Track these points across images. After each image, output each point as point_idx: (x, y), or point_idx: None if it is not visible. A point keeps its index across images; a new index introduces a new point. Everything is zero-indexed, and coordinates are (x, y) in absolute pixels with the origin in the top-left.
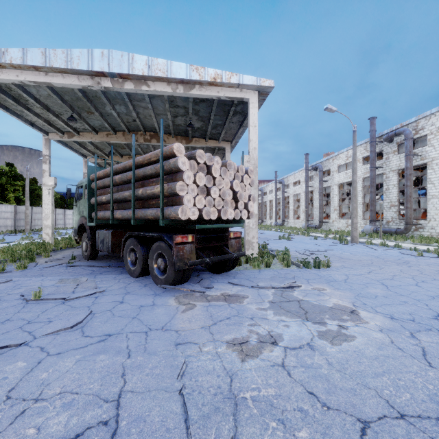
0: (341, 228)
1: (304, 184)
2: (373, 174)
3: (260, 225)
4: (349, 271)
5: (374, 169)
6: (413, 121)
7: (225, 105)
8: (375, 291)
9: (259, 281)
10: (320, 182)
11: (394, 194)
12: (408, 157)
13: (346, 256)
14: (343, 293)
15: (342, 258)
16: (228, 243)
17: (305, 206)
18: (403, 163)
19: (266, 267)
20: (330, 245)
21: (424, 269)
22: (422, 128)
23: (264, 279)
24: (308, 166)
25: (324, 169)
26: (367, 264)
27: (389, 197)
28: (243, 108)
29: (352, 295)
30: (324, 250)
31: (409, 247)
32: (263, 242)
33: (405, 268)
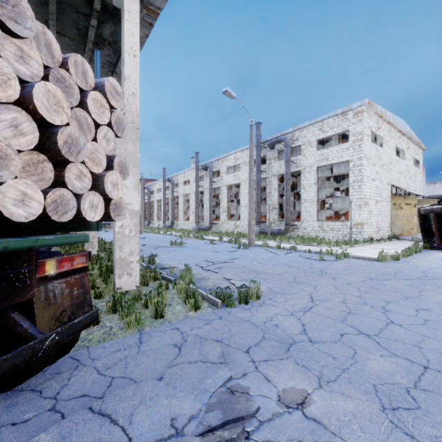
0: (230, 229)
1: (194, 184)
2: (259, 177)
3: (147, 227)
4: (288, 302)
5: (260, 172)
6: (291, 131)
7: (78, 14)
8: (384, 368)
9: (136, 410)
10: (211, 183)
11: (276, 197)
12: (288, 163)
13: (259, 267)
14: (351, 402)
15: (258, 272)
16: (34, 297)
17: (196, 207)
18: (283, 169)
19: (155, 318)
20: (232, 251)
21: (351, 281)
22: (297, 139)
23: (151, 389)
24: (198, 165)
25: (214, 170)
26: (293, 281)
27: (272, 200)
28: (114, 32)
29: (375, 407)
30: (229, 259)
31: (302, 249)
32: (149, 252)
33: (335, 283)
